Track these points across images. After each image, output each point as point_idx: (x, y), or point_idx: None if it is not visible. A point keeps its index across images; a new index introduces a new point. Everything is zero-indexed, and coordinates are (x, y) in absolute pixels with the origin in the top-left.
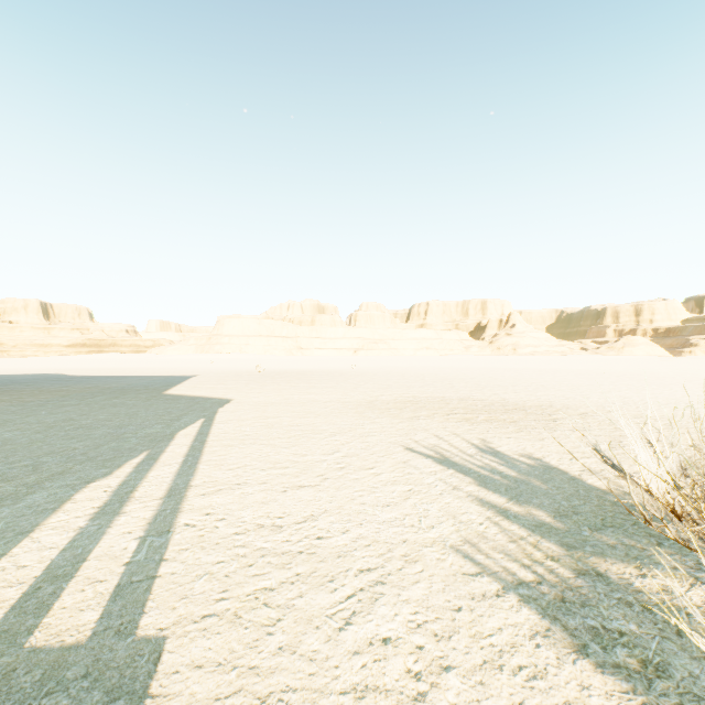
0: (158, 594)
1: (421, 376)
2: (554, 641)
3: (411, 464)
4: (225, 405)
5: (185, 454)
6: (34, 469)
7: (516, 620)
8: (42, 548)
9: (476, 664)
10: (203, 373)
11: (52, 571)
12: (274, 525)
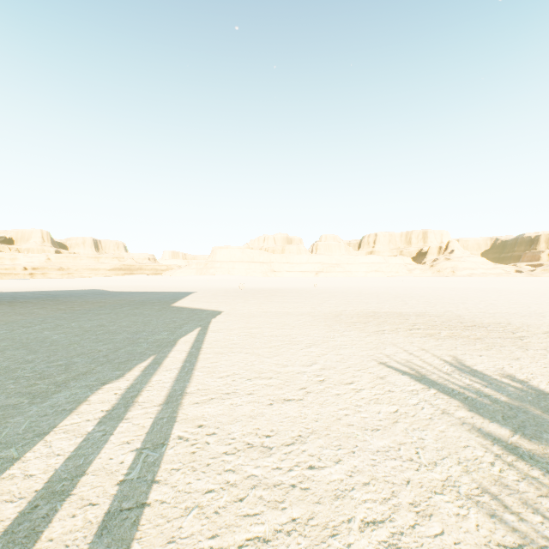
0: (144, 531)
1: (375, 293)
2: None
3: (389, 380)
4: (217, 316)
5: (183, 360)
6: (66, 369)
7: None
8: (51, 454)
9: None
10: (201, 290)
11: (52, 484)
12: (263, 446)
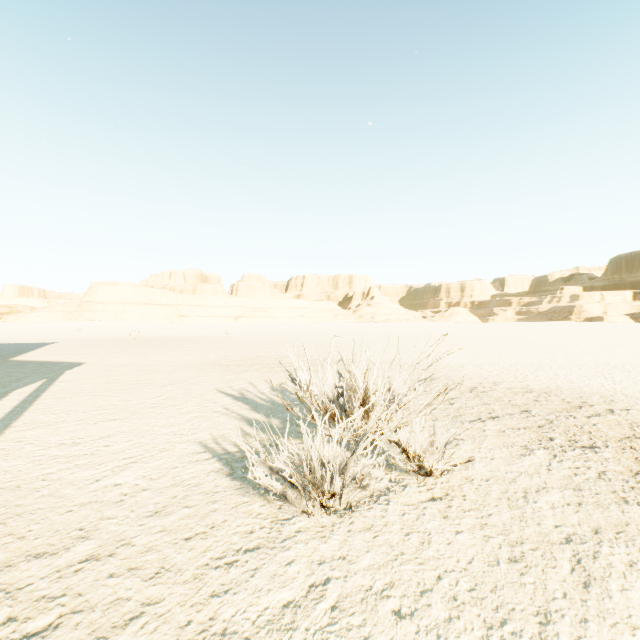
0: None
1: (281, 339)
2: (219, 473)
3: (213, 401)
4: (74, 368)
5: (14, 406)
6: None
7: (206, 468)
8: None
9: (165, 486)
10: (64, 341)
11: None
12: (74, 443)
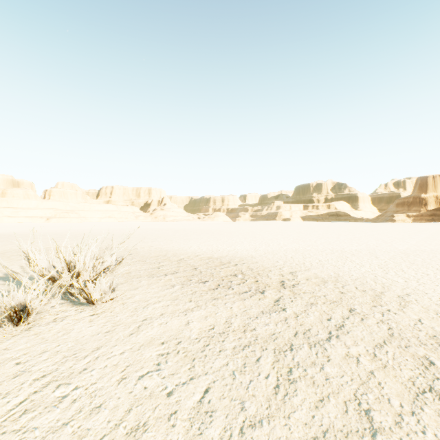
0: None
1: (79, 235)
2: None
3: None
4: None
5: None
6: None
7: None
8: None
9: None
10: None
11: None
12: None
